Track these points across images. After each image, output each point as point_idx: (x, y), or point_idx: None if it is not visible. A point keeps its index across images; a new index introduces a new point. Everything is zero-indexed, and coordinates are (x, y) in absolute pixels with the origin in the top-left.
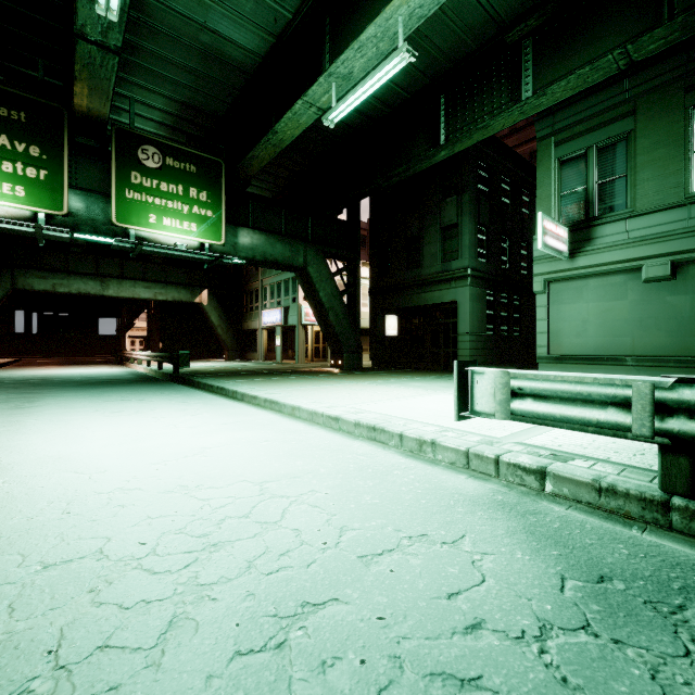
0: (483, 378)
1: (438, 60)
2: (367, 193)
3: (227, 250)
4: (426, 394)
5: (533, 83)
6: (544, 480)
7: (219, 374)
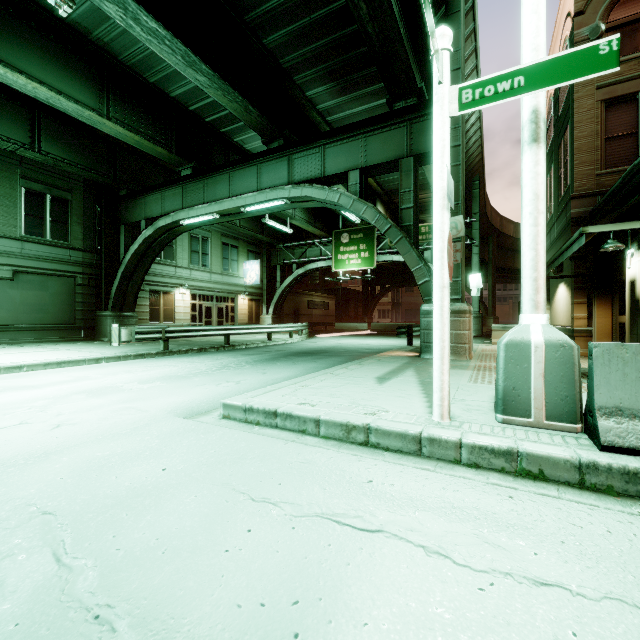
0: (127, 330)
1: None
2: None
3: None
4: None
5: None
6: (144, 356)
7: None
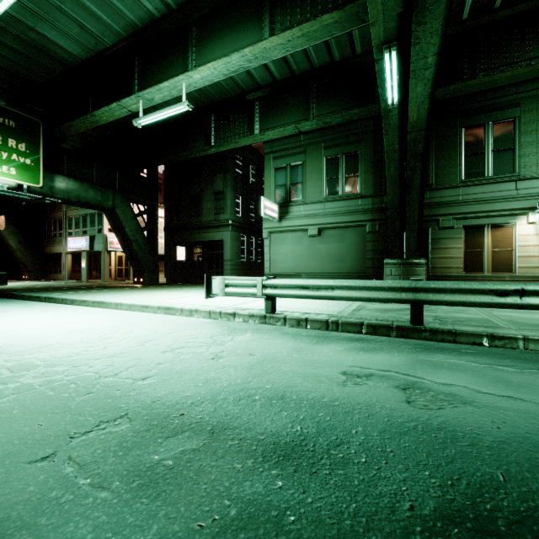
0: (216, 280)
1: (209, 96)
2: (163, 162)
3: (44, 191)
4: (199, 295)
5: (260, 126)
6: (235, 316)
7: (36, 290)
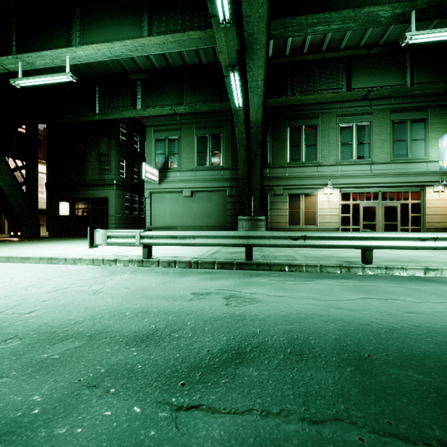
0: (99, 232)
1: (94, 69)
2: (45, 122)
3: None
4: (83, 246)
5: (142, 103)
6: (117, 262)
7: None
